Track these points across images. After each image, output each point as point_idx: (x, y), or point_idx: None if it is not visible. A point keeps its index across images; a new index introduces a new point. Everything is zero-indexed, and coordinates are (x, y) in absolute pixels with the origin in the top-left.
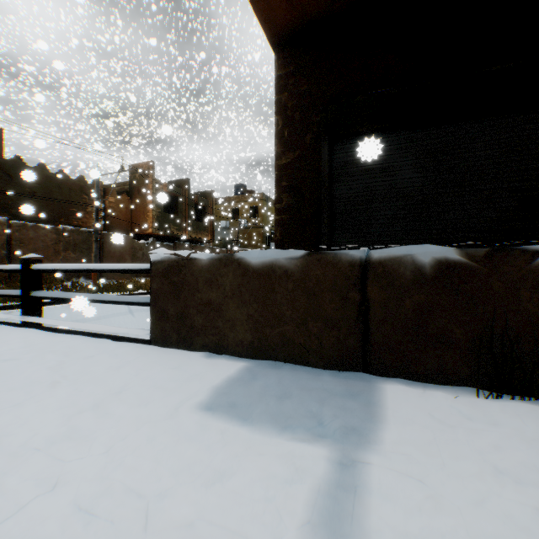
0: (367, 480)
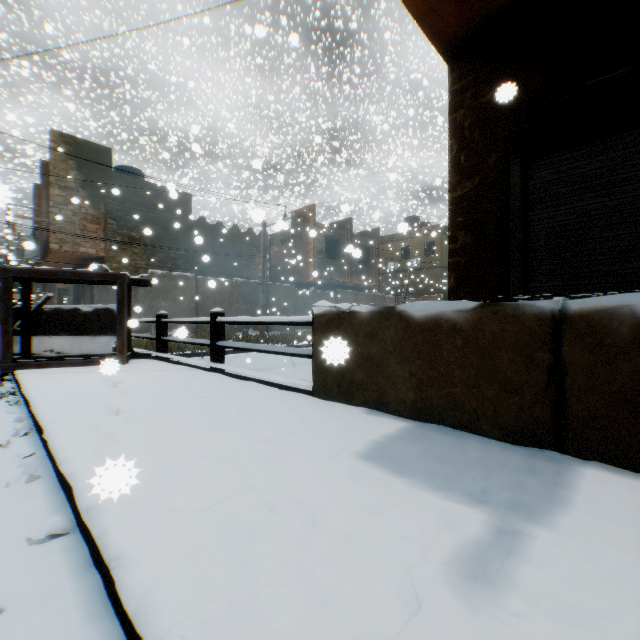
0: (526, 550)
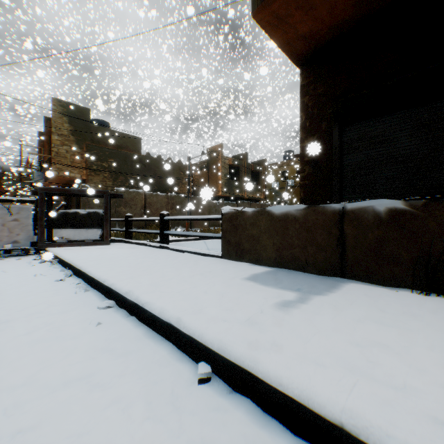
0: (308, 302)
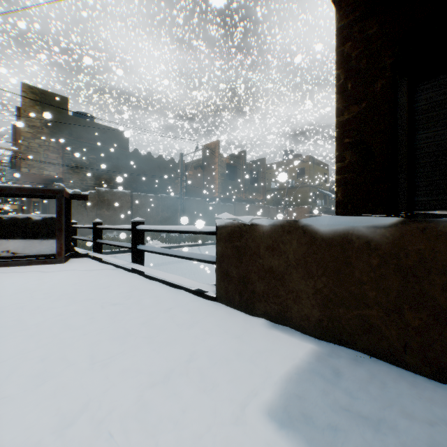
0: None
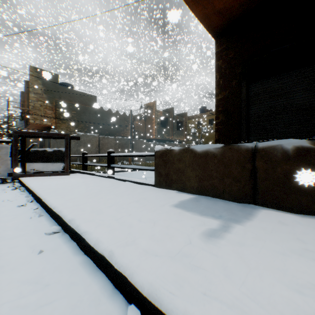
0: (231, 230)
